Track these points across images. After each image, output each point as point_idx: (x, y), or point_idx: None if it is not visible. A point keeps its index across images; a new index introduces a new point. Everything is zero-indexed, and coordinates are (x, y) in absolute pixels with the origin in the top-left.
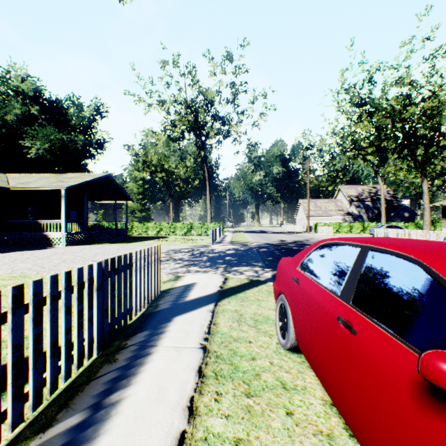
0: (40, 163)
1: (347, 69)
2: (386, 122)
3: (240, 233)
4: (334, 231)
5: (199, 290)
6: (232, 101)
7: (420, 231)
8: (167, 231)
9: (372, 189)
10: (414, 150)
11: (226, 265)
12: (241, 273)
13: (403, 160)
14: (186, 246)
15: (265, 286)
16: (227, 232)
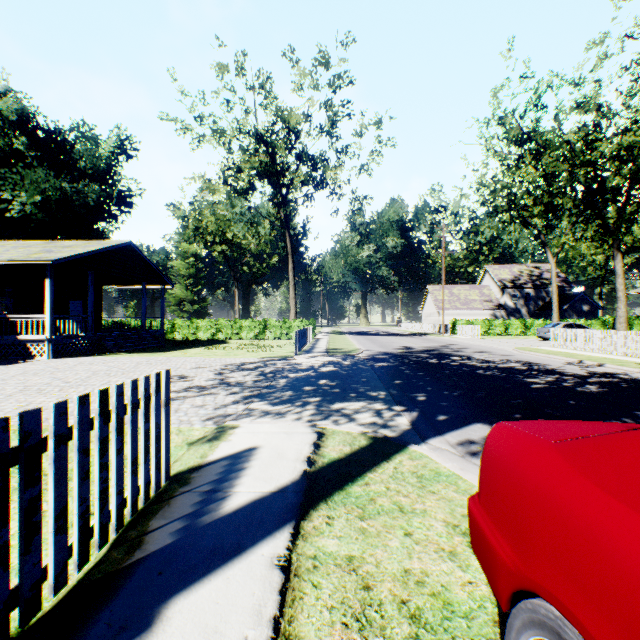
0: (28, 226)
1: (502, 86)
2: (561, 168)
3: (340, 336)
4: (481, 331)
5: (260, 472)
6: (328, 131)
7: (632, 333)
8: (228, 332)
9: (534, 271)
10: (602, 211)
11: (321, 397)
12: (350, 418)
13: (587, 225)
14: (254, 358)
15: (406, 459)
16: (320, 334)
